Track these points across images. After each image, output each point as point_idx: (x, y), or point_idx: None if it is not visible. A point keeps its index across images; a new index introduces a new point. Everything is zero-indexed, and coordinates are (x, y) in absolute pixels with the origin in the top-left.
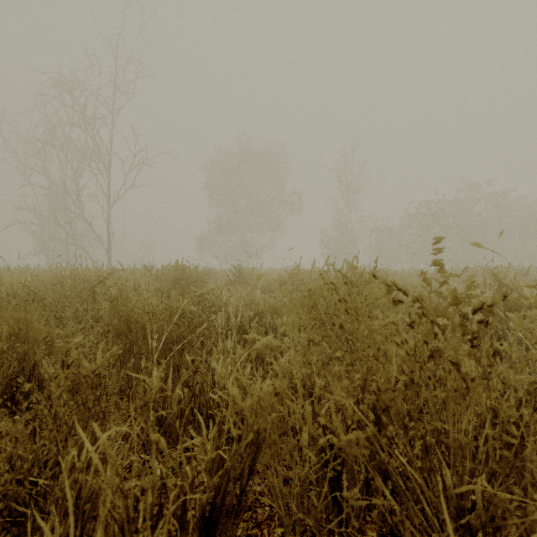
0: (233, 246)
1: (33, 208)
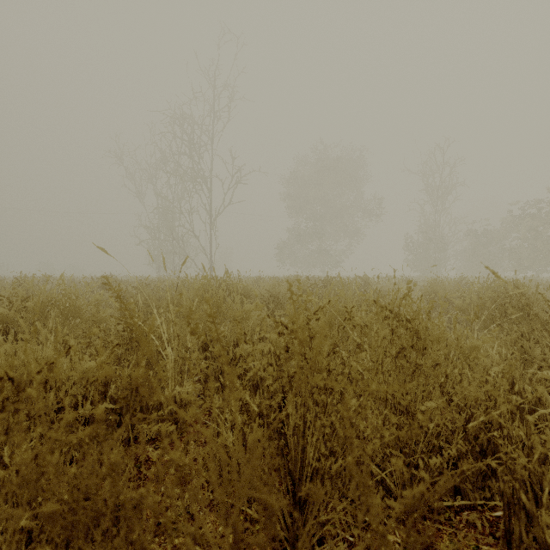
0: (311, 253)
1: (157, 227)
